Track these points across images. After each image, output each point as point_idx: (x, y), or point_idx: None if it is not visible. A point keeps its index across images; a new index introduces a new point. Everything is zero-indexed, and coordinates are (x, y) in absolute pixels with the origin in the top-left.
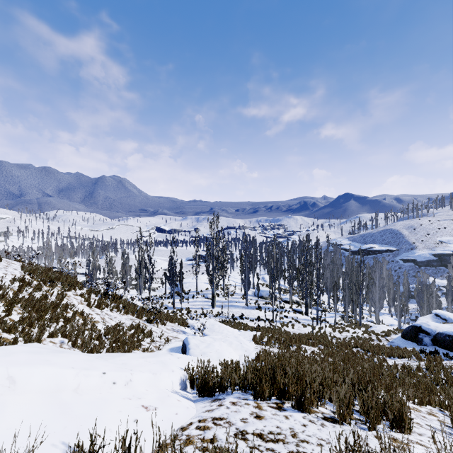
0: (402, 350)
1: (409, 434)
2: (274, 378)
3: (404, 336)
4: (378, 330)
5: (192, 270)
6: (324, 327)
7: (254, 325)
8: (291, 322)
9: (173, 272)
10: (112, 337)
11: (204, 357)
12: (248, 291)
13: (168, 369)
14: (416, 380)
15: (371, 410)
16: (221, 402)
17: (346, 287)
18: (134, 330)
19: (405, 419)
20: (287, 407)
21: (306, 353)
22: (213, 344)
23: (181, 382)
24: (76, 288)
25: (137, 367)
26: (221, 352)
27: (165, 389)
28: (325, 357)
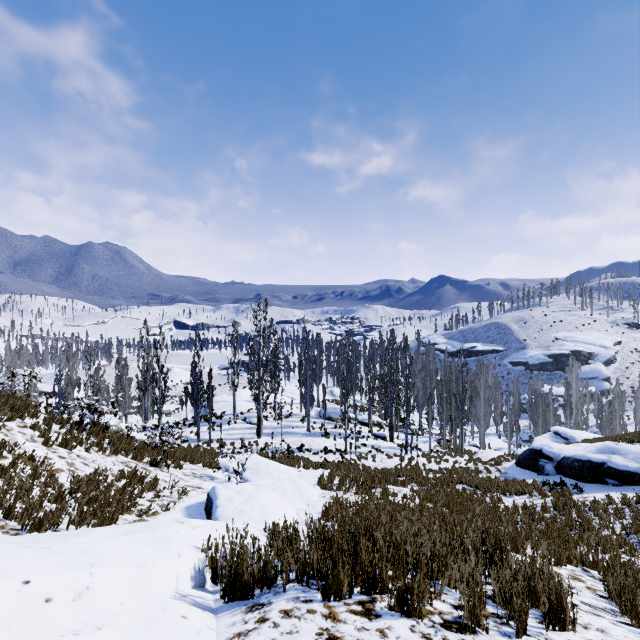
0: (520, 483)
1: (572, 632)
2: (356, 555)
3: (520, 464)
4: (485, 457)
5: (228, 382)
6: (416, 457)
7: (319, 460)
8: (371, 452)
9: (197, 387)
10: (84, 496)
11: (240, 519)
12: (311, 411)
13: (171, 553)
14: (546, 527)
15: (517, 600)
16: (263, 612)
17: (444, 400)
18: (127, 481)
19: (566, 606)
20: (380, 609)
21: (396, 498)
22: (256, 495)
23: (195, 574)
24: (24, 415)
25: (109, 555)
26: (269, 508)
27: (162, 594)
28: (422, 502)
